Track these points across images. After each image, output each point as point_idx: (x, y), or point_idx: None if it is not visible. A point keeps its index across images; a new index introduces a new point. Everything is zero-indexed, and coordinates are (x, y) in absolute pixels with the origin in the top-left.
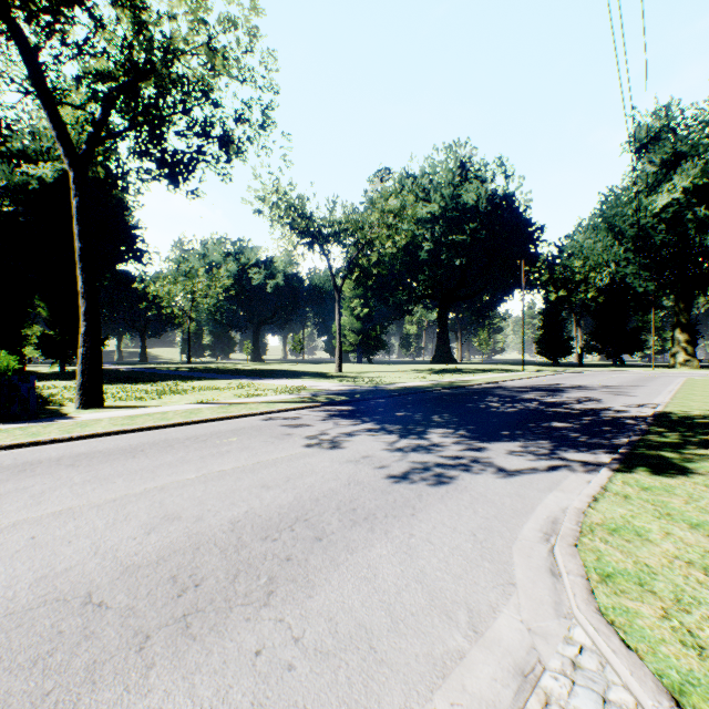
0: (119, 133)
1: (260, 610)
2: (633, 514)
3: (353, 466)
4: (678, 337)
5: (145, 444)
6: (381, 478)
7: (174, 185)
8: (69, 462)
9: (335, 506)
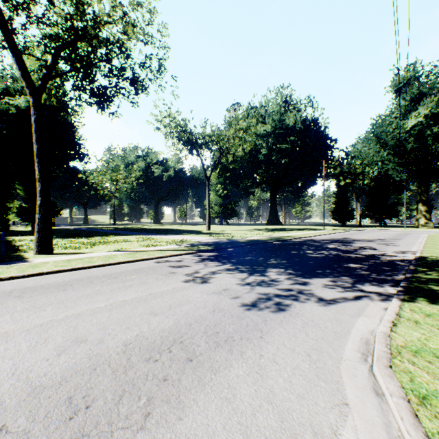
0: (63, 73)
1: (137, 435)
2: (426, 337)
3: (217, 297)
4: (420, 208)
5: (74, 280)
6: (237, 306)
7: (101, 109)
8: (17, 294)
9: (203, 330)
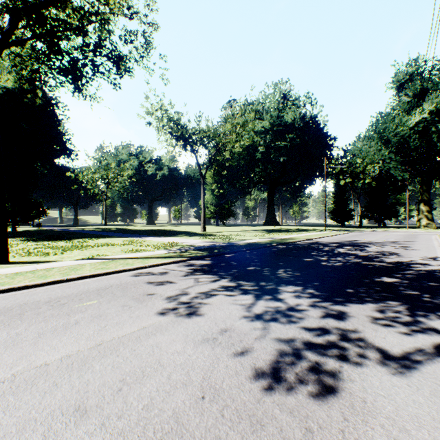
0: (22, 40)
1: None
2: None
3: (210, 352)
4: (422, 208)
5: None
6: (245, 378)
7: (75, 89)
8: None
9: None
